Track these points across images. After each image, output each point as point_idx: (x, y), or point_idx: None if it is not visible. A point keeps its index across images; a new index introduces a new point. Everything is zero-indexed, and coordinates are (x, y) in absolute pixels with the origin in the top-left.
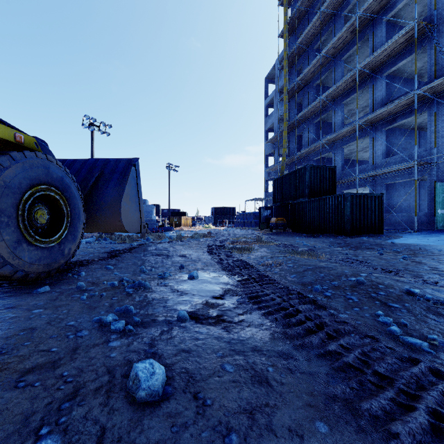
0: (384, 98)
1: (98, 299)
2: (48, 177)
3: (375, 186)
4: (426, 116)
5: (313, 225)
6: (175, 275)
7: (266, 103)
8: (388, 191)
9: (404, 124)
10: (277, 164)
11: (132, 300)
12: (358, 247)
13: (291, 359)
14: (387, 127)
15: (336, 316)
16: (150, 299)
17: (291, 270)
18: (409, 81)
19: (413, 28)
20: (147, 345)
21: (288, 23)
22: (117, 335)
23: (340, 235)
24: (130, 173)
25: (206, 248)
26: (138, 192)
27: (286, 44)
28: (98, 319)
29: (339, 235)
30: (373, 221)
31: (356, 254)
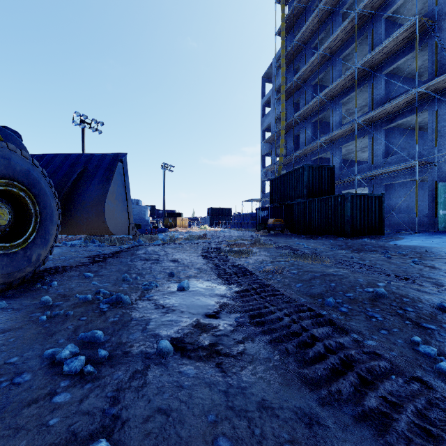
0: (383, 97)
1: (62, 319)
2: (9, 169)
3: (374, 186)
4: (425, 116)
5: (311, 226)
6: (163, 284)
7: (263, 102)
8: (387, 192)
9: (403, 123)
10: (274, 164)
11: (105, 320)
12: (360, 249)
13: (316, 426)
14: (386, 126)
15: (362, 344)
16: (127, 319)
17: (295, 277)
18: (408, 80)
19: (414, 25)
20: (108, 401)
21: (285, 21)
22: (70, 381)
23: (340, 237)
24: (116, 169)
25: (201, 251)
26: (125, 190)
27: (284, 41)
28: (50, 353)
29: (339, 237)
30: (373, 222)
31: (362, 258)
